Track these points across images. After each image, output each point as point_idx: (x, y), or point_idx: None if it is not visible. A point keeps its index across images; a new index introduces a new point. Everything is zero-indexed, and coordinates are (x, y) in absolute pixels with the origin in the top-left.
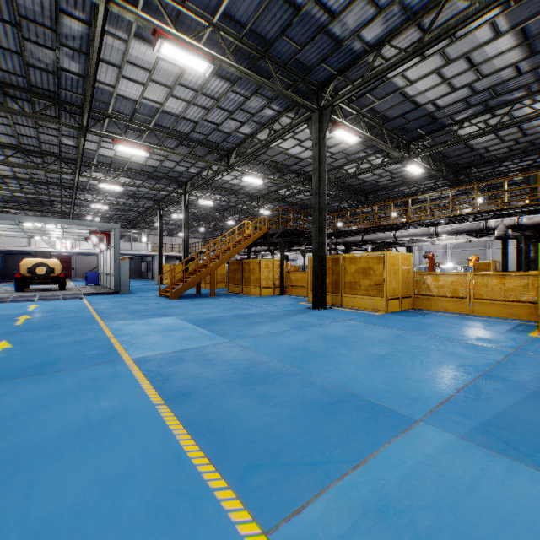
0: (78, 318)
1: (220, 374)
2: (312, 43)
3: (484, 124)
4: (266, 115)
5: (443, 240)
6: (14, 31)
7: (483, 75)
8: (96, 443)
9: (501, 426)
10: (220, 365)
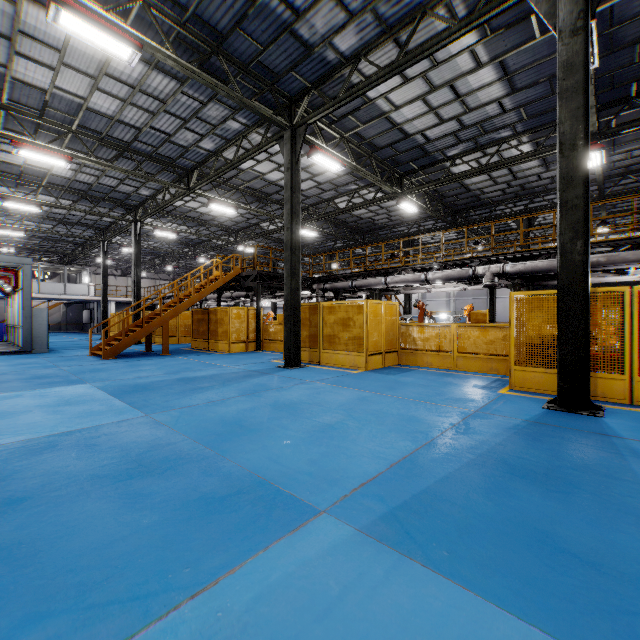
0: None
1: (95, 465)
2: (277, 44)
3: (477, 163)
4: (231, 128)
5: (439, 287)
6: None
7: (469, 108)
8: None
9: (414, 509)
10: (105, 452)
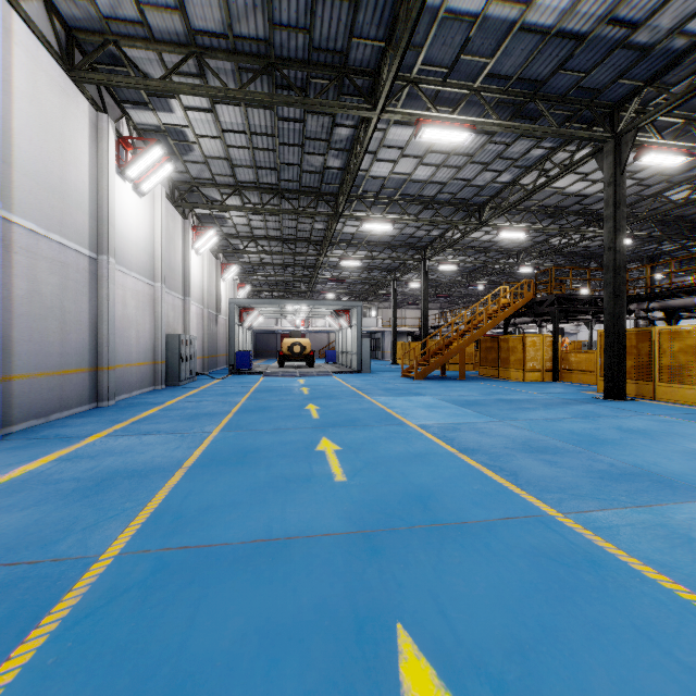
0: (344, 392)
1: (499, 442)
2: (603, 63)
3: None
4: (533, 156)
5: None
6: (299, 150)
7: None
8: (425, 463)
9: None
10: (497, 437)
